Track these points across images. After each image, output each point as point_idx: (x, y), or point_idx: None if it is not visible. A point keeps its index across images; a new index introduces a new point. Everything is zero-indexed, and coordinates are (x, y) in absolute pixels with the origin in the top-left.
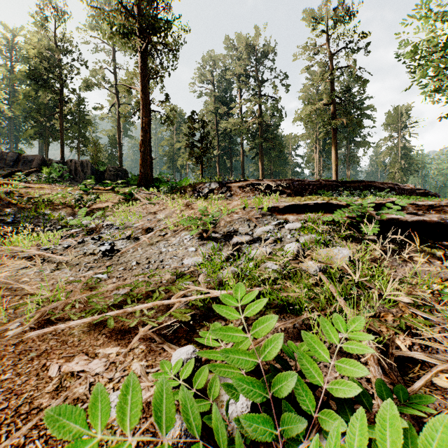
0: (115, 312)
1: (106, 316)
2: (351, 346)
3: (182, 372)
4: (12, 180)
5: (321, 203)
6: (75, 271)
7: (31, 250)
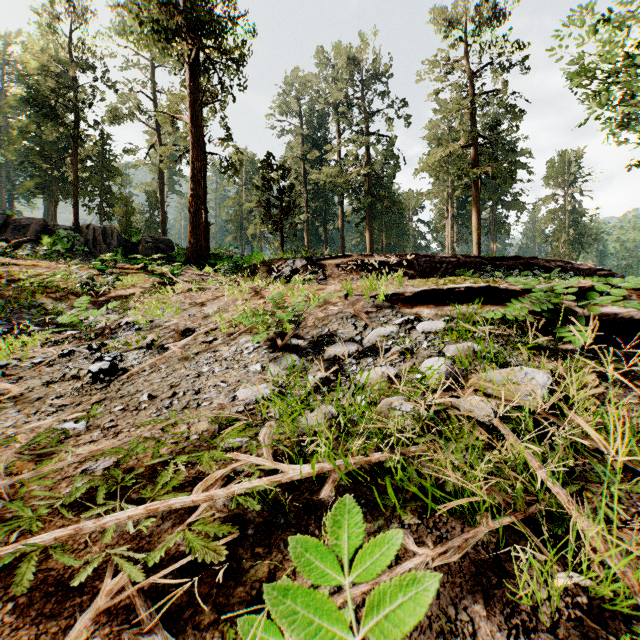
0: (53, 534)
1: (23, 549)
2: None
3: None
4: None
5: (478, 287)
6: (28, 414)
7: None
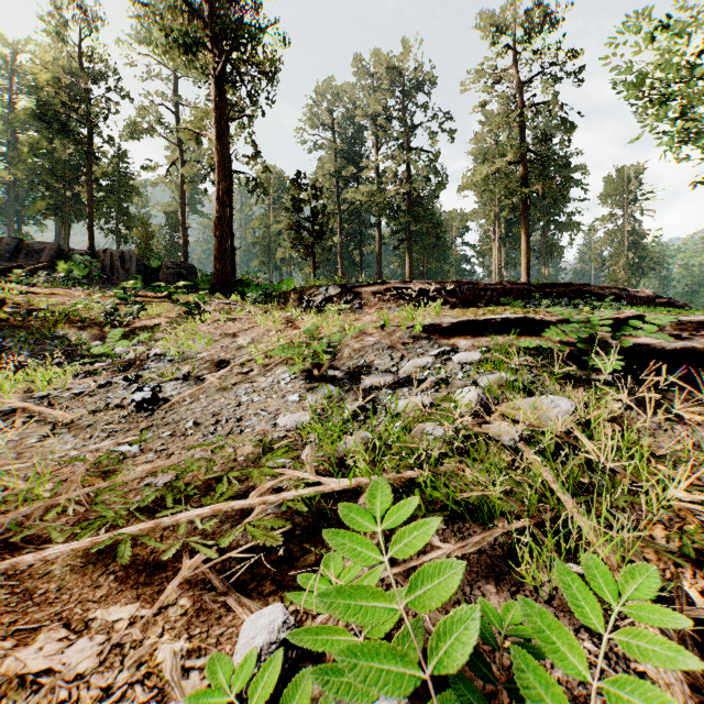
0: (137, 527)
1: (118, 535)
2: (637, 643)
3: (254, 687)
4: (6, 282)
5: (515, 318)
6: (84, 438)
7: (12, 401)
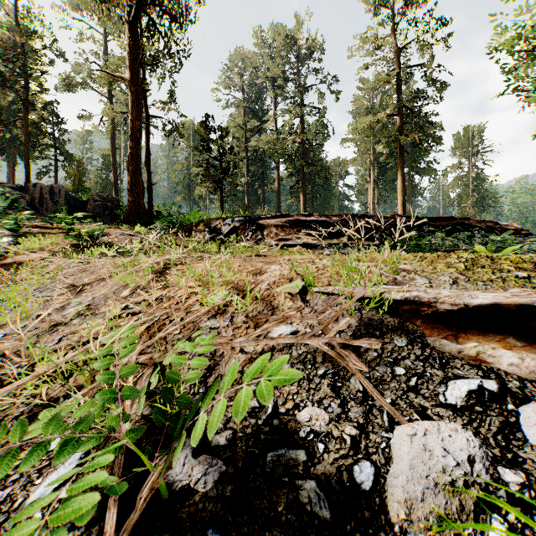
0: None
1: None
2: None
3: None
4: None
5: None
6: None
7: None
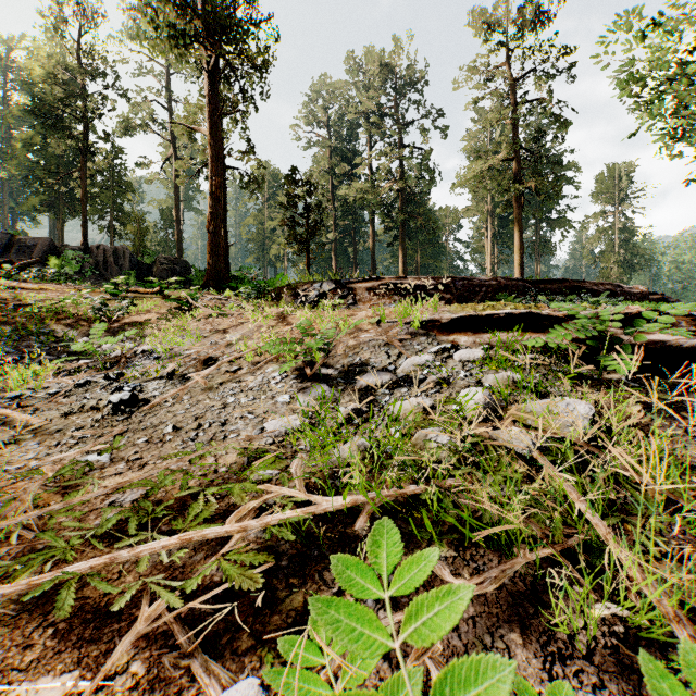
0: (88, 563)
1: (61, 576)
2: None
3: None
4: None
5: (519, 313)
6: (49, 446)
7: None
